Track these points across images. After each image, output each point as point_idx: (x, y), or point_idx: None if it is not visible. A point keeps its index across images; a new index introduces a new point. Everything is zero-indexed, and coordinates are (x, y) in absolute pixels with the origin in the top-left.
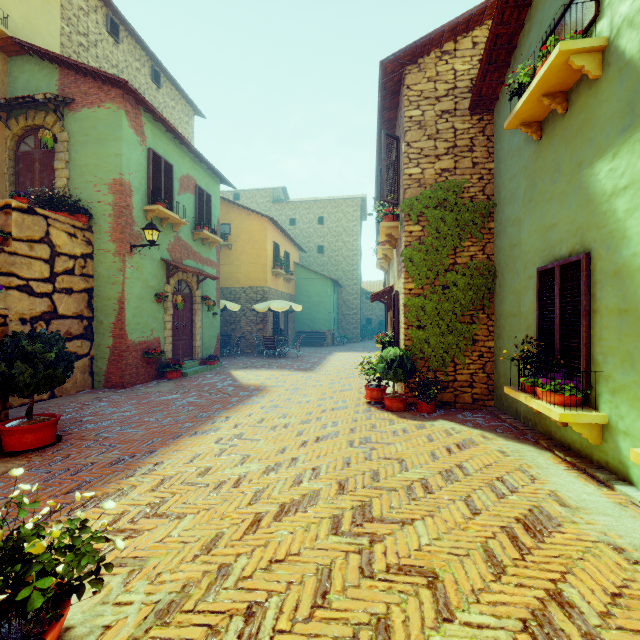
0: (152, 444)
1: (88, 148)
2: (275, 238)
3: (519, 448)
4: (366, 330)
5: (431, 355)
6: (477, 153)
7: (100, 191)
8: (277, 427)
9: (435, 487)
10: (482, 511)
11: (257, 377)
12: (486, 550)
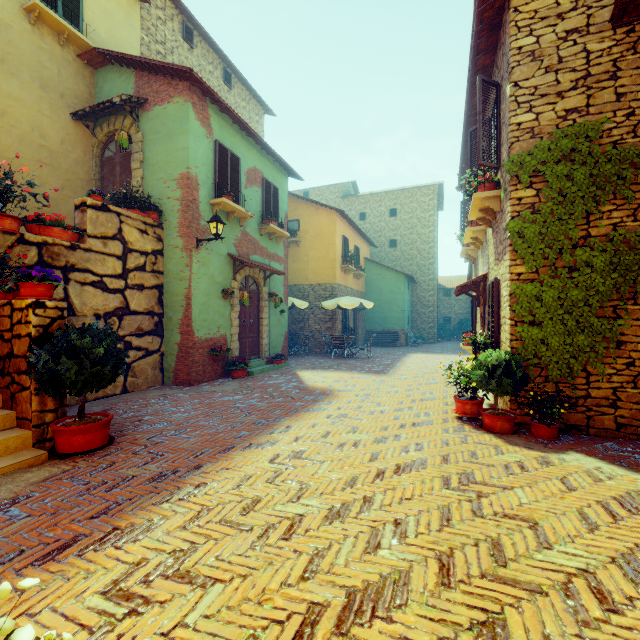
0: (200, 456)
1: (159, 145)
2: (344, 232)
3: None
4: (444, 330)
5: (551, 361)
6: (624, 79)
7: (169, 187)
8: (345, 445)
9: (619, 597)
10: None
11: (324, 379)
12: None
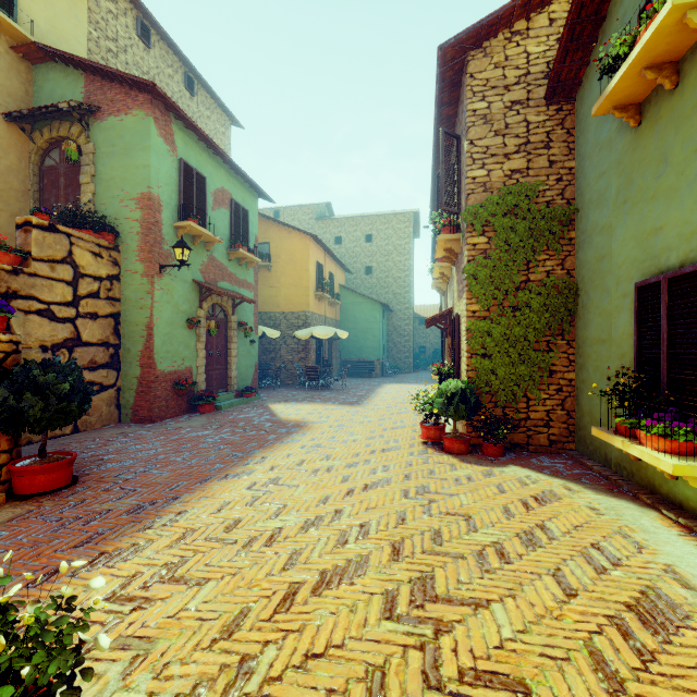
0: (176, 489)
1: (115, 160)
2: (318, 258)
3: (614, 504)
4: (419, 359)
5: (499, 388)
6: (555, 150)
7: (127, 206)
8: (319, 471)
9: (513, 555)
10: (579, 592)
11: (298, 411)
12: (592, 652)
